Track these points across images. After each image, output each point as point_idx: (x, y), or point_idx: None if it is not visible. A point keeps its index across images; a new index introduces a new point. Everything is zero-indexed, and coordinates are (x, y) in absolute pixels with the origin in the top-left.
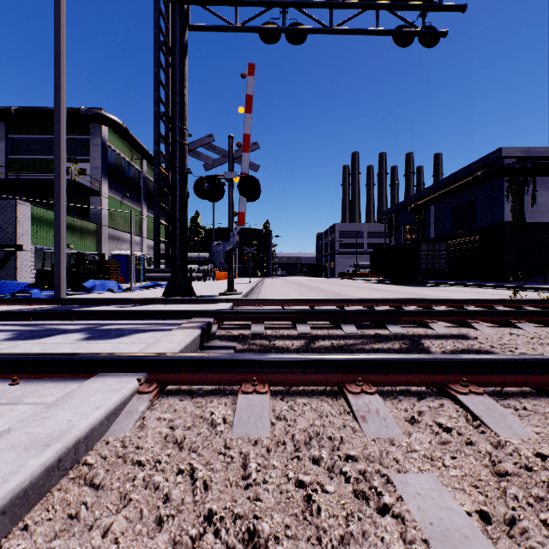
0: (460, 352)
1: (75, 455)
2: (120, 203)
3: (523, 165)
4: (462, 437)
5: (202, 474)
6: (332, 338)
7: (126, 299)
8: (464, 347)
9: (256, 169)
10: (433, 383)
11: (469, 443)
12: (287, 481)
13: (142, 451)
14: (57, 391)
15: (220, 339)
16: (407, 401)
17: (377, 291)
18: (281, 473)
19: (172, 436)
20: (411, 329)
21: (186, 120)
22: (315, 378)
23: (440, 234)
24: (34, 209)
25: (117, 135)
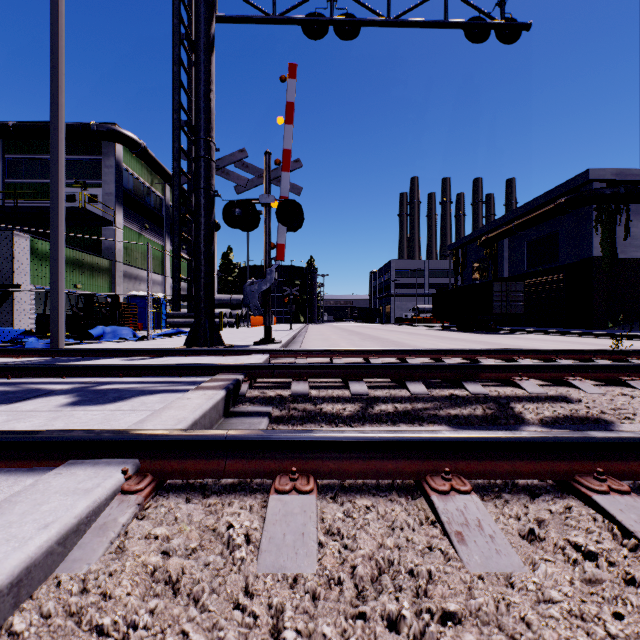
0: (563, 421)
1: None
2: (138, 236)
3: (615, 191)
4: (620, 573)
5: None
6: (395, 401)
7: (137, 350)
8: (567, 413)
9: (298, 192)
10: (552, 473)
11: (635, 586)
12: None
13: (109, 605)
14: None
15: (251, 402)
16: (518, 502)
17: (442, 339)
18: None
19: (163, 571)
20: (495, 389)
21: (213, 131)
22: (381, 467)
23: (515, 272)
24: (35, 242)
25: (134, 156)
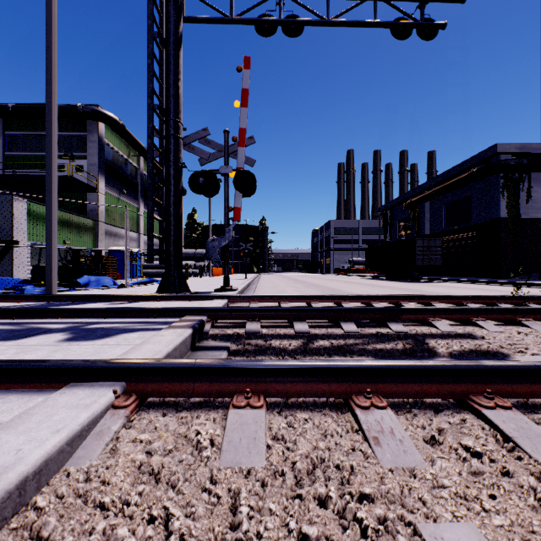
0: (468, 353)
1: (19, 498)
2: (117, 200)
3: (519, 162)
4: (498, 467)
5: (178, 525)
6: (331, 337)
7: (118, 296)
8: (472, 348)
9: (251, 164)
10: (452, 393)
11: (508, 476)
12: (288, 536)
13: (108, 488)
14: (18, 406)
15: (213, 338)
16: (424, 415)
17: (373, 287)
18: (280, 523)
19: (148, 465)
20: (414, 328)
21: (181, 113)
22: (317, 388)
23: (435, 230)
24: (30, 205)
25: (114, 132)
